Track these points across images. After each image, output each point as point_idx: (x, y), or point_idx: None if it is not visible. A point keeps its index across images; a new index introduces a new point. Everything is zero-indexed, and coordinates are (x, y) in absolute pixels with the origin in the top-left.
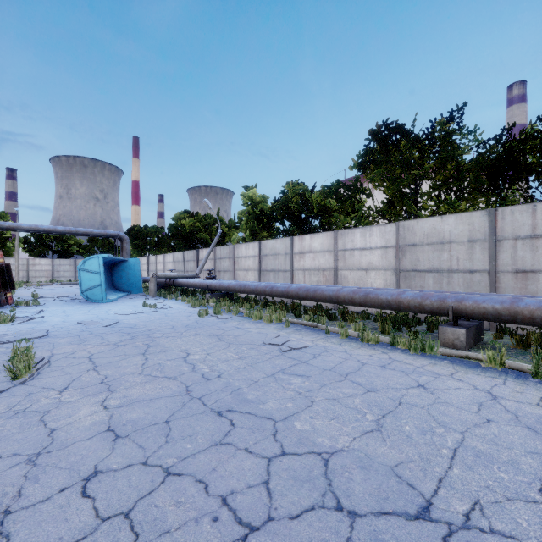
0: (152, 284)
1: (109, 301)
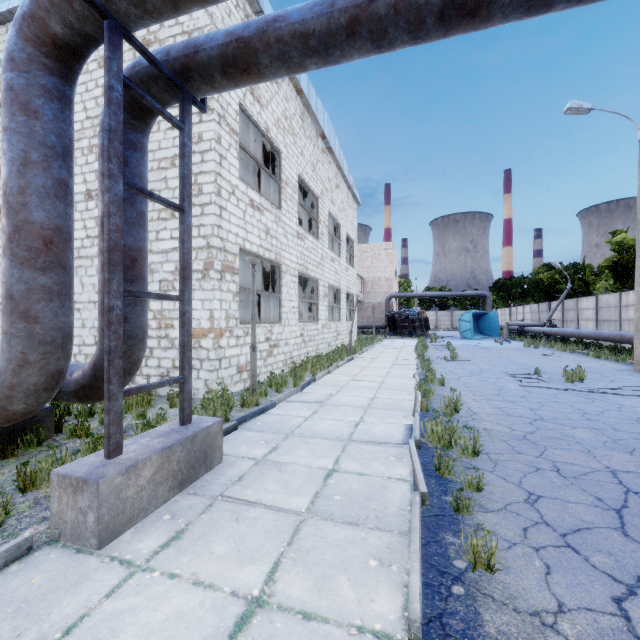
0: (505, 330)
1: (475, 339)
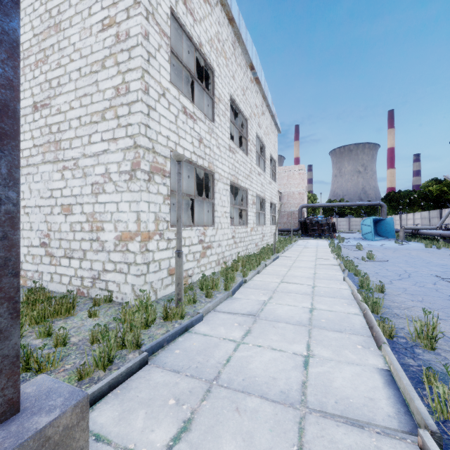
0: (401, 232)
1: (375, 240)
